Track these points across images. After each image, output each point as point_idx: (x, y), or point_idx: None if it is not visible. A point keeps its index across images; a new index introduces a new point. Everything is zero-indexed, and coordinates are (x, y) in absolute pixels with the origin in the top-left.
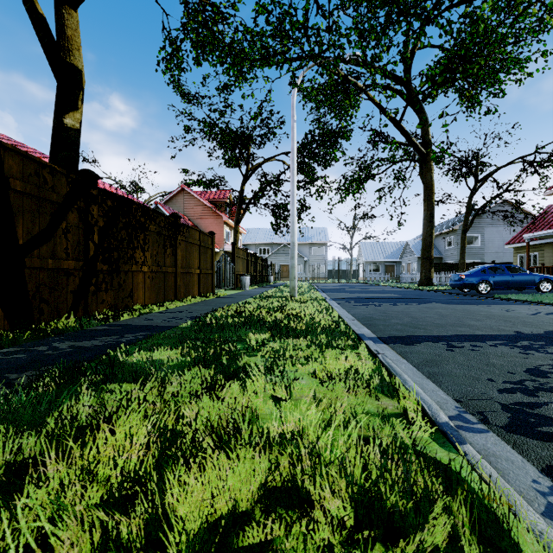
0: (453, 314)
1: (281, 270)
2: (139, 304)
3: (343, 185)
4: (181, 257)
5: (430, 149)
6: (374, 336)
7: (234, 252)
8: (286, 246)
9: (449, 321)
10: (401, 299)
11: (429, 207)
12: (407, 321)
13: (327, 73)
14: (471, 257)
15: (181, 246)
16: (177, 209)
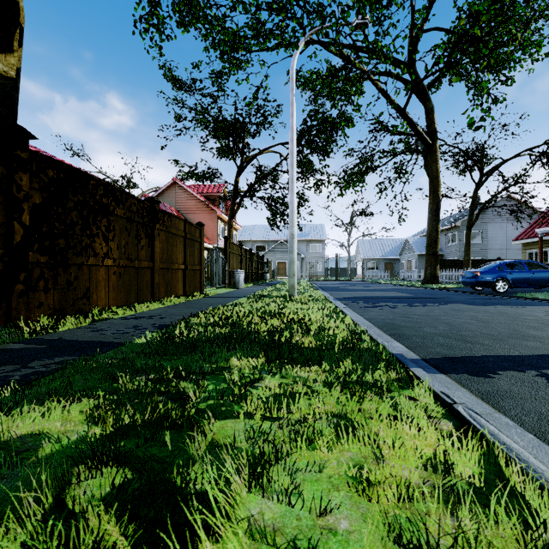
0: (493, 318)
1: (277, 267)
2: (100, 307)
3: (343, 178)
4: (161, 249)
5: (436, 139)
6: (416, 357)
7: (227, 247)
8: (283, 243)
9: (501, 330)
10: (414, 299)
11: (434, 200)
12: (445, 330)
13: (330, 48)
14: (473, 254)
15: (160, 237)
16: (169, 203)
